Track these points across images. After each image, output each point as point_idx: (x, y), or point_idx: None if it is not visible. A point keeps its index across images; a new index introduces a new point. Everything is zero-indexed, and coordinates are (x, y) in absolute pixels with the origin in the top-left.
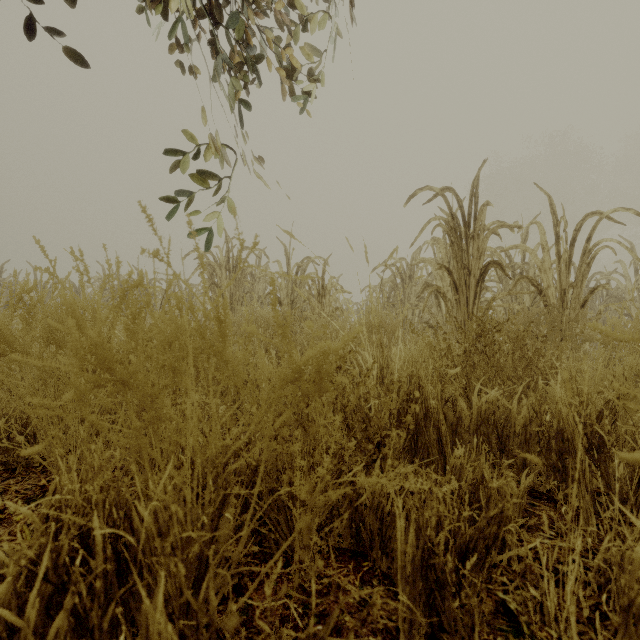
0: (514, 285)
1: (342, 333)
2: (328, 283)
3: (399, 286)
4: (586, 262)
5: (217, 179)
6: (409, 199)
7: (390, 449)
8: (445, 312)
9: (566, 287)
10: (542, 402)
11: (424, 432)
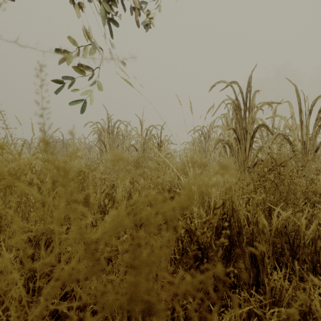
0: (274, 139)
1: (173, 168)
2: (163, 139)
3: (202, 141)
4: (318, 125)
5: (93, 70)
6: (211, 88)
7: (210, 258)
8: (229, 155)
9: (306, 140)
10: (314, 216)
11: (237, 245)
